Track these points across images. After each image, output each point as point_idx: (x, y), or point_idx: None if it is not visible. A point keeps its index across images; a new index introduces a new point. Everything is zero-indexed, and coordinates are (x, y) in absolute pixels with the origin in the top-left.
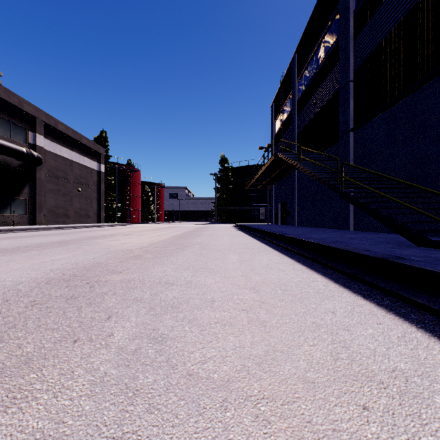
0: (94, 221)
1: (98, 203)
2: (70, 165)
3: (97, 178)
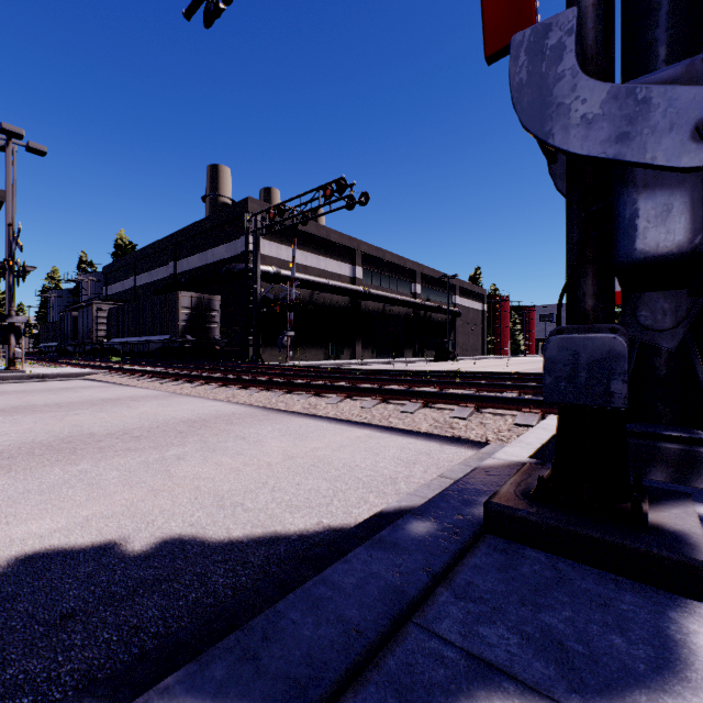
0: (479, 354)
1: (482, 338)
2: (468, 311)
3: (481, 317)
